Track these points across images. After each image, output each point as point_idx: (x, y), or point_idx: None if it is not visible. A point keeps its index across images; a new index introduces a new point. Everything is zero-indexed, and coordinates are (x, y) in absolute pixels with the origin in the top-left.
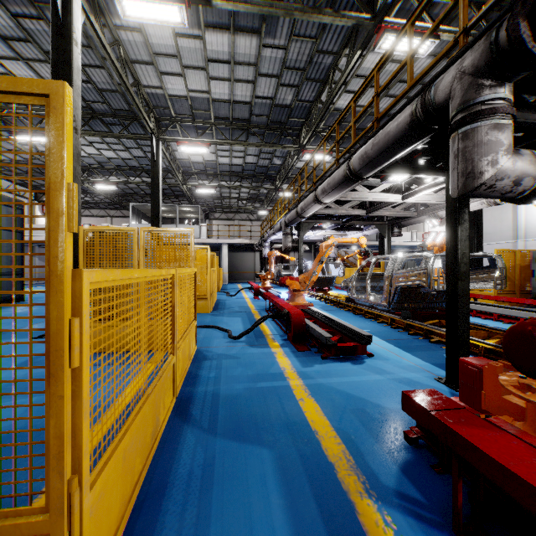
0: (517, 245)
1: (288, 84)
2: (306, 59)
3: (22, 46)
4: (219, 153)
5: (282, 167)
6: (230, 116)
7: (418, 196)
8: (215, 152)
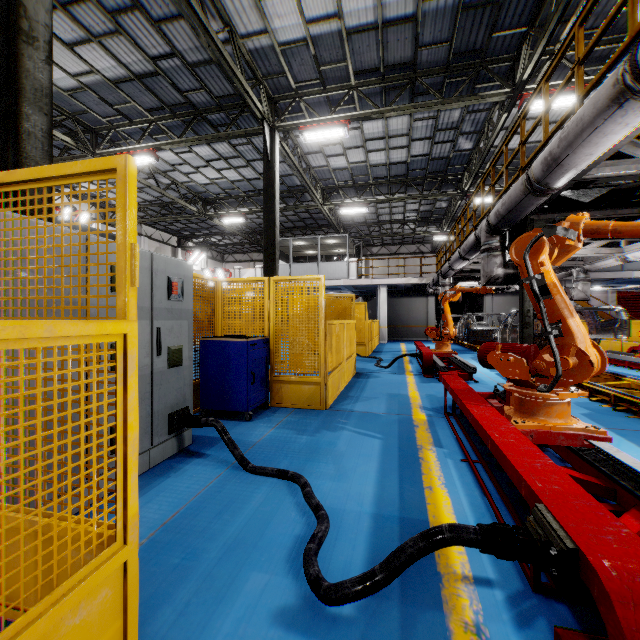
0: None
1: None
2: None
3: (84, 14)
4: (369, 146)
5: (474, 152)
6: (380, 63)
7: None
8: (363, 146)
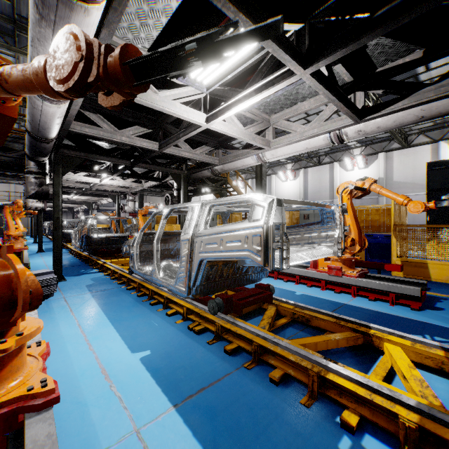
0: None
1: None
2: None
3: None
4: None
5: None
6: None
7: (80, 196)
8: None
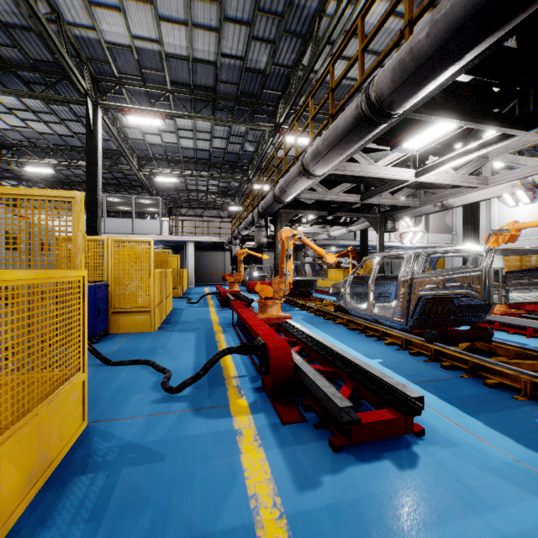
0: None
1: (262, 38)
2: (285, 0)
3: None
4: (181, 133)
5: (255, 154)
6: (191, 82)
7: (435, 173)
8: (176, 132)
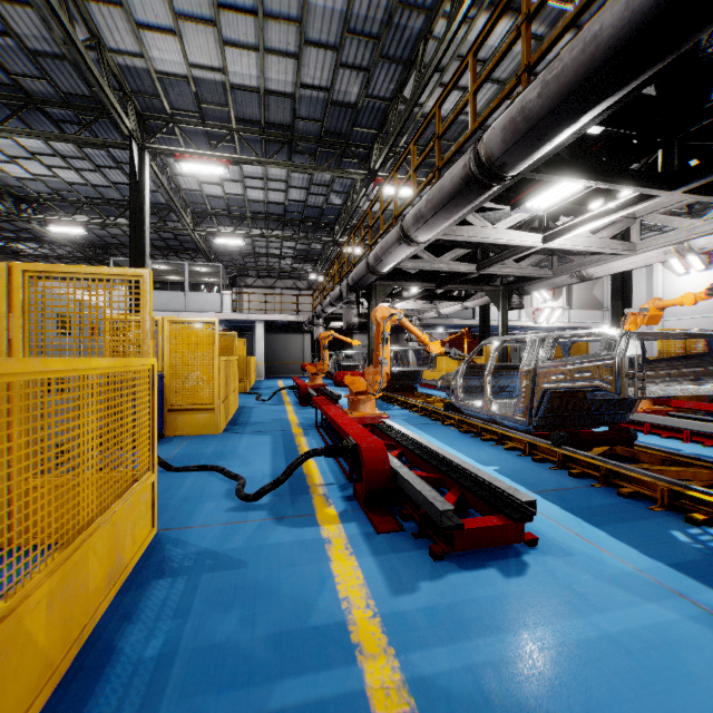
0: (653, 327)
1: (353, 64)
2: (381, 19)
3: None
4: (248, 183)
5: (343, 208)
6: (262, 118)
7: (567, 238)
8: (241, 181)
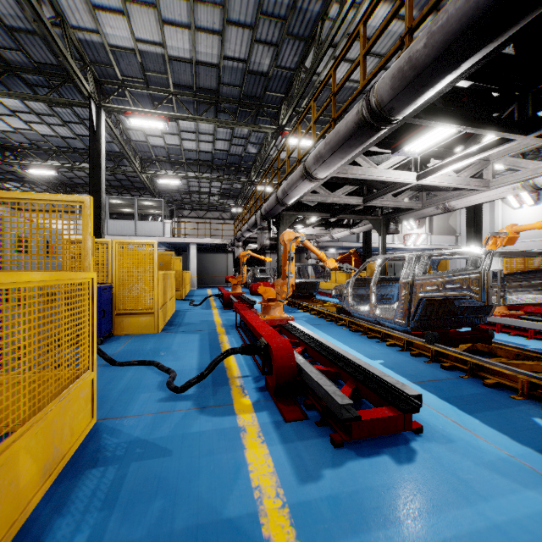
0: None
1: (265, 41)
2: (288, 4)
3: None
4: (184, 135)
5: (258, 156)
6: (194, 84)
7: (436, 176)
8: (178, 134)
